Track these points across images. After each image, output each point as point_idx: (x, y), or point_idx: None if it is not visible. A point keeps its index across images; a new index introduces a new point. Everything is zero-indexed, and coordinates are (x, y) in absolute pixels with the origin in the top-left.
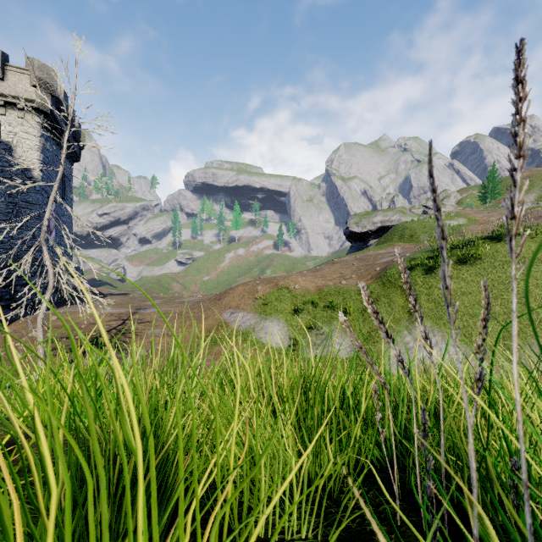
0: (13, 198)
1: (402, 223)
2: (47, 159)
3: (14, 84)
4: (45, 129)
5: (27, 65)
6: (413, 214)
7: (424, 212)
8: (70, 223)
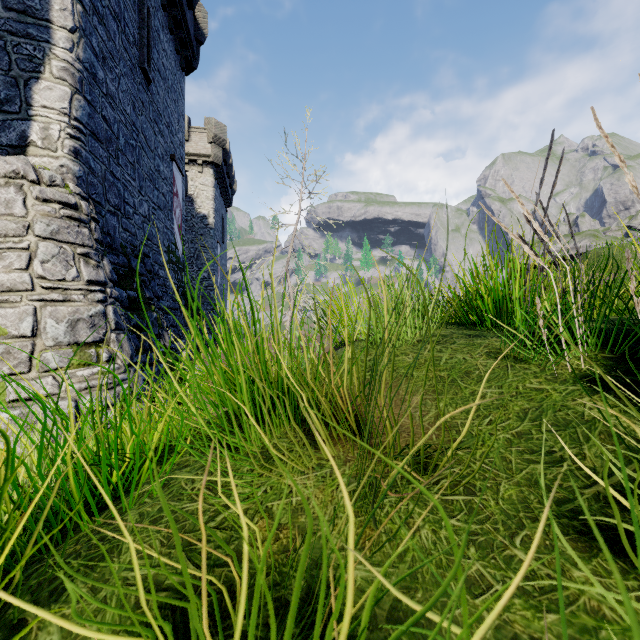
0: (194, 244)
1: (595, 249)
2: (216, 207)
3: (196, 143)
4: (216, 179)
5: (205, 125)
6: (610, 238)
7: (627, 235)
8: (225, 266)
